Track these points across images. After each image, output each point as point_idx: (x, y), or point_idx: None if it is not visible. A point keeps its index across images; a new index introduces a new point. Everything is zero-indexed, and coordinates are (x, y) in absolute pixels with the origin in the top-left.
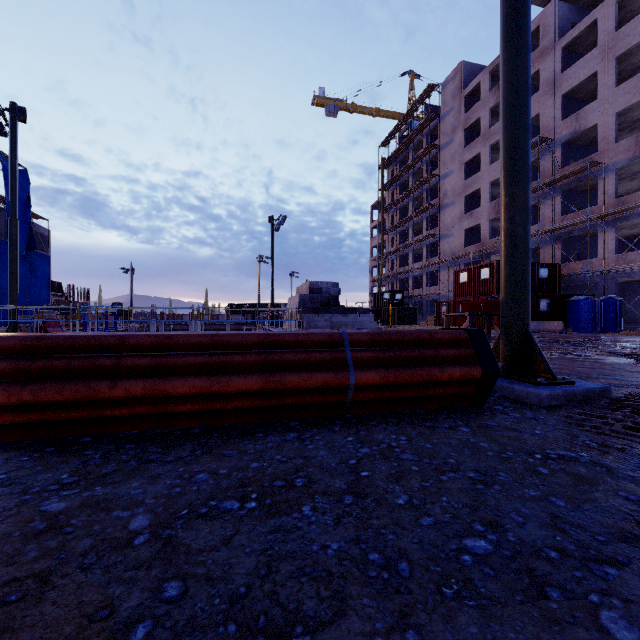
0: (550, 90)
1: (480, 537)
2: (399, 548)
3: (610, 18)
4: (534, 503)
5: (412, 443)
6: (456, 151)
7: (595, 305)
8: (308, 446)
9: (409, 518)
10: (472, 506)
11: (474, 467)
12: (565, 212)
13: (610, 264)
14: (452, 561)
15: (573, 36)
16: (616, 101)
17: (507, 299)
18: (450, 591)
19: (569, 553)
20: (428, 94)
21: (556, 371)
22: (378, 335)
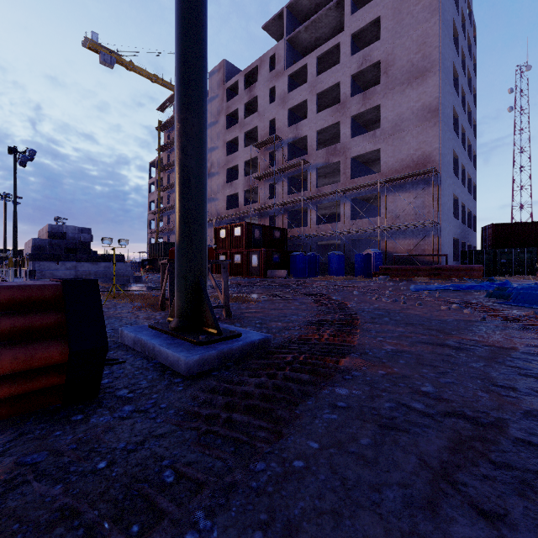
0: (282, 103)
1: None
2: None
3: (314, 66)
4: None
5: None
6: (220, 131)
7: (305, 258)
8: None
9: None
10: None
11: None
12: (290, 192)
13: (314, 231)
14: None
15: (295, 70)
16: (317, 123)
17: (180, 242)
18: None
19: None
20: None
21: (252, 316)
22: None
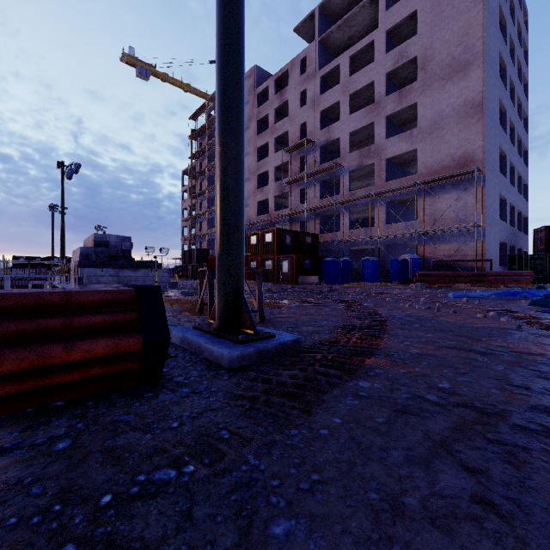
0: (313, 106)
1: None
2: None
3: (347, 66)
4: None
5: None
6: (251, 137)
7: (338, 264)
8: None
9: None
10: None
11: None
12: (322, 197)
13: (347, 236)
14: None
15: (327, 71)
16: (350, 124)
17: (221, 253)
18: None
19: None
20: None
21: (284, 320)
22: None
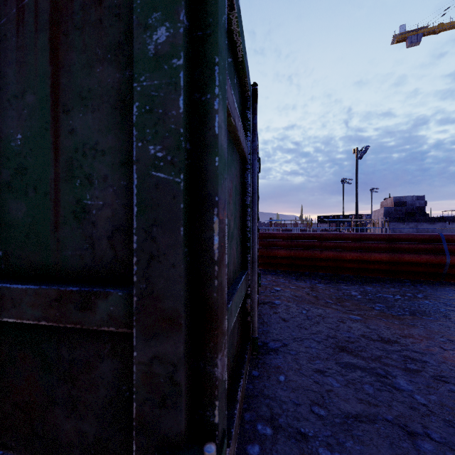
0: None
1: None
2: None
3: None
4: None
5: None
6: None
7: None
8: (419, 288)
9: None
10: None
11: None
12: None
13: None
14: None
15: None
16: None
17: None
18: None
19: None
20: None
21: None
22: None
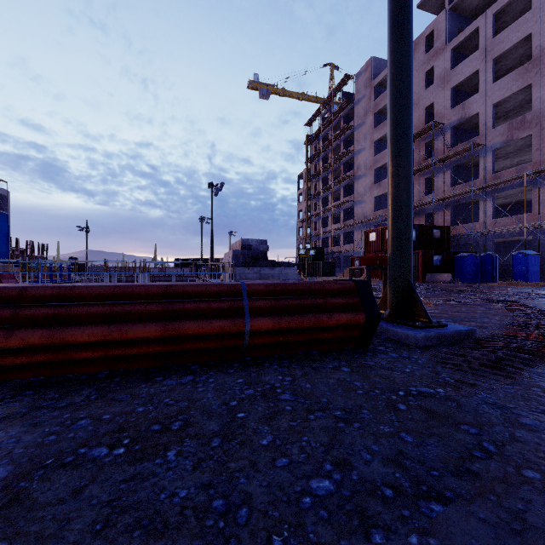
0: (442, 83)
1: (326, 477)
2: (246, 492)
3: (489, 27)
4: (385, 439)
5: (294, 383)
6: (367, 131)
7: (477, 260)
8: (199, 389)
9: (266, 459)
10: (328, 445)
11: (342, 405)
12: (454, 184)
13: (489, 227)
14: (292, 504)
15: (460, 40)
16: (493, 94)
17: (393, 254)
18: (279, 538)
19: (403, 490)
20: (345, 83)
21: (437, 315)
22: (274, 286)
